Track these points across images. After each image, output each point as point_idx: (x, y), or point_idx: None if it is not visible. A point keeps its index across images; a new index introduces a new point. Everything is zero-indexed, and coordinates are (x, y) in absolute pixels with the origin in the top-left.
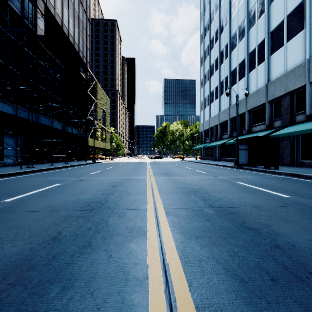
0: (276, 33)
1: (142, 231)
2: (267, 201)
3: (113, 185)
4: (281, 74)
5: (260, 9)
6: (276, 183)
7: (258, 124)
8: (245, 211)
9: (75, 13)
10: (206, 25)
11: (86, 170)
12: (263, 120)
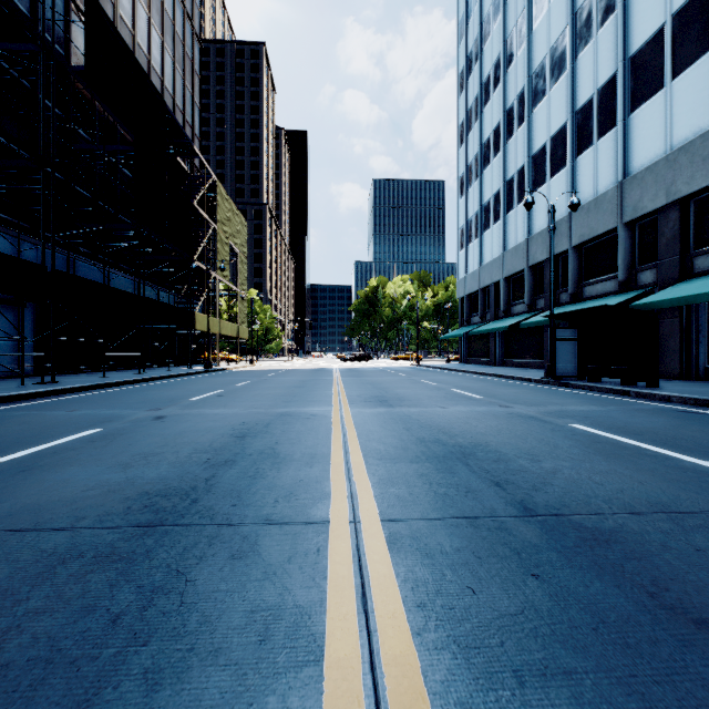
0: (645, 60)
1: (306, 638)
2: (686, 490)
3: (241, 435)
4: (657, 158)
5: (604, 5)
6: (673, 427)
7: (599, 279)
8: (643, 533)
9: (165, 19)
10: (472, 50)
11: (183, 391)
12: (610, 270)
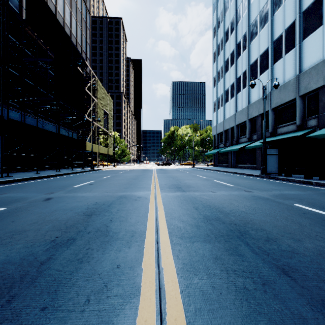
0: (311, 12)
1: None
2: None
3: (90, 213)
4: (318, 62)
5: None
6: None
7: (286, 124)
8: None
9: (72, 1)
10: (219, 16)
11: (73, 181)
12: (291, 119)
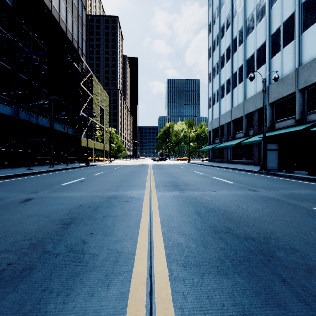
0: (311, 3)
1: None
2: None
3: (69, 221)
4: None
5: None
6: None
7: (284, 119)
8: None
9: None
10: (215, 12)
11: (64, 178)
12: (290, 114)
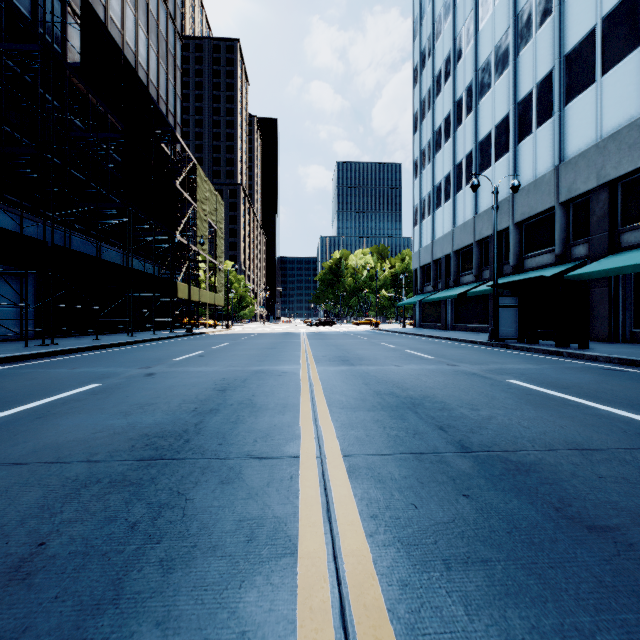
0: (578, 58)
1: (284, 538)
2: (599, 432)
3: (222, 389)
4: (589, 145)
5: (543, 8)
6: (596, 382)
7: (538, 252)
8: (557, 465)
9: (150, 20)
10: (425, 47)
11: (169, 352)
12: (548, 244)
